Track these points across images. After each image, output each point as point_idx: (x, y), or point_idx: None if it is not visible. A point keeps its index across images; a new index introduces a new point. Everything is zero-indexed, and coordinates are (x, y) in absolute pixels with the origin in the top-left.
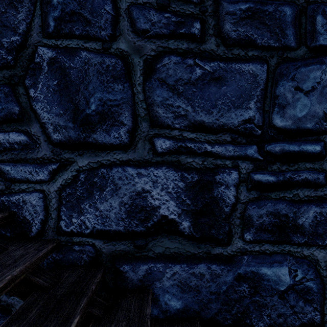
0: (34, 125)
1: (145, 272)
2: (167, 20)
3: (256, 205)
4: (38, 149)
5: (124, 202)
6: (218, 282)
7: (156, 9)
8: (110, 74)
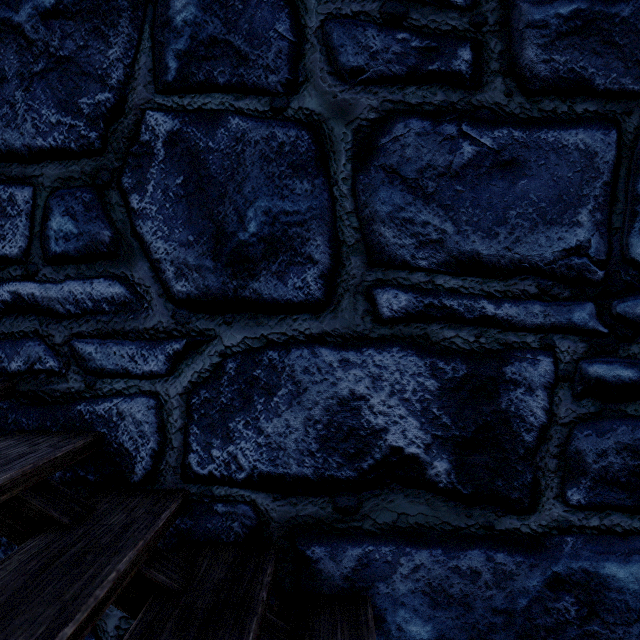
0: (139, 265)
1: (357, 562)
2: (402, 46)
3: (592, 430)
4: (147, 313)
5: (314, 418)
6: (510, 590)
7: (379, 25)
8: (285, 161)
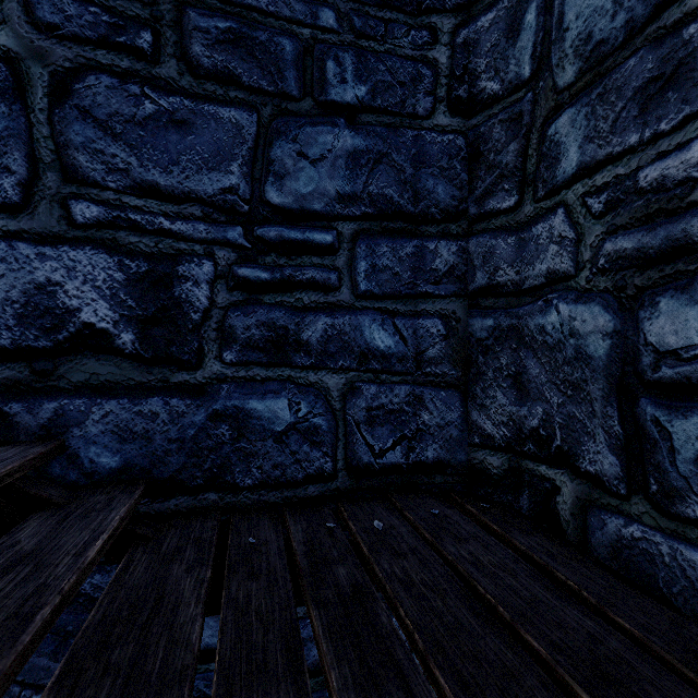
0: None
1: (54, 413)
2: (94, 17)
3: (241, 312)
4: None
5: (12, 299)
6: (182, 424)
7: None
8: None
